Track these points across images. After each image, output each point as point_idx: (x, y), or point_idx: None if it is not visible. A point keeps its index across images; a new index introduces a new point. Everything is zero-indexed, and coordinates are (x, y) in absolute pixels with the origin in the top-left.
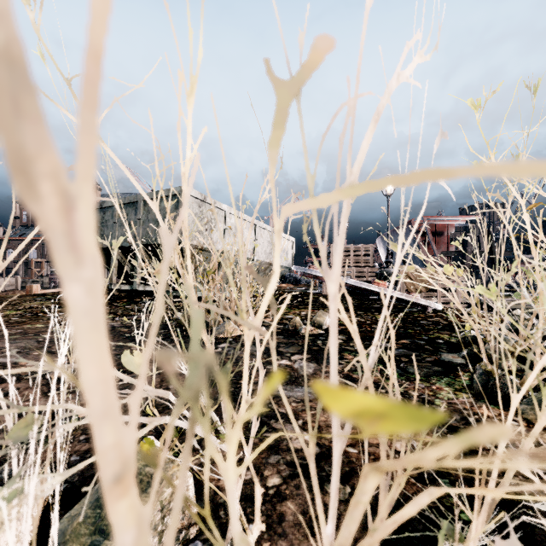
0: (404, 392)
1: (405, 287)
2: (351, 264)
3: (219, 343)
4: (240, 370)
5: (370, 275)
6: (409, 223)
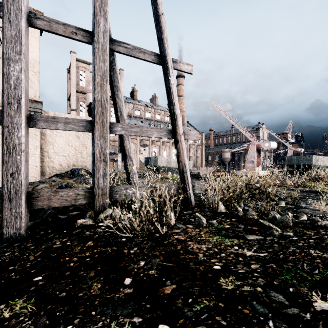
0: None
1: None
2: None
3: None
4: None
5: None
6: None
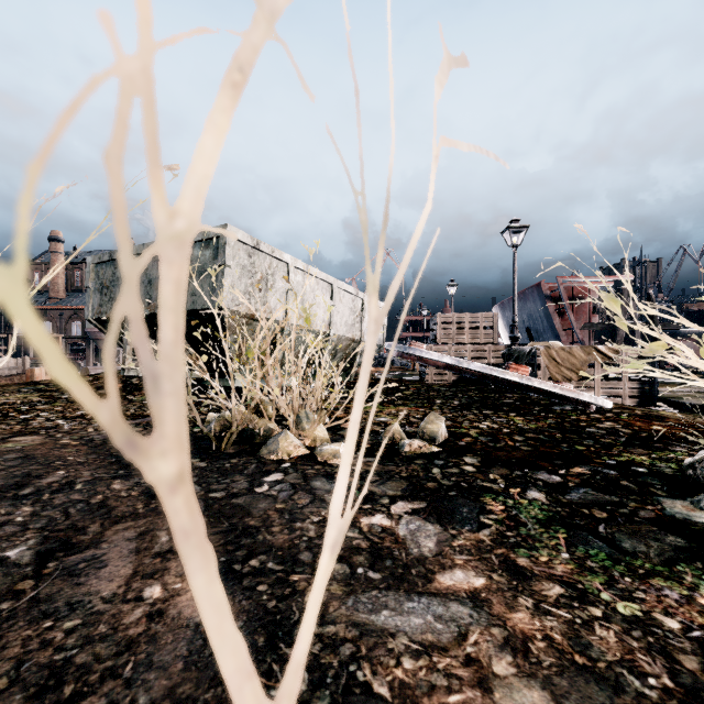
0: (645, 615)
1: (548, 373)
2: (467, 341)
3: (267, 473)
4: (294, 543)
5: (492, 356)
6: (538, 285)
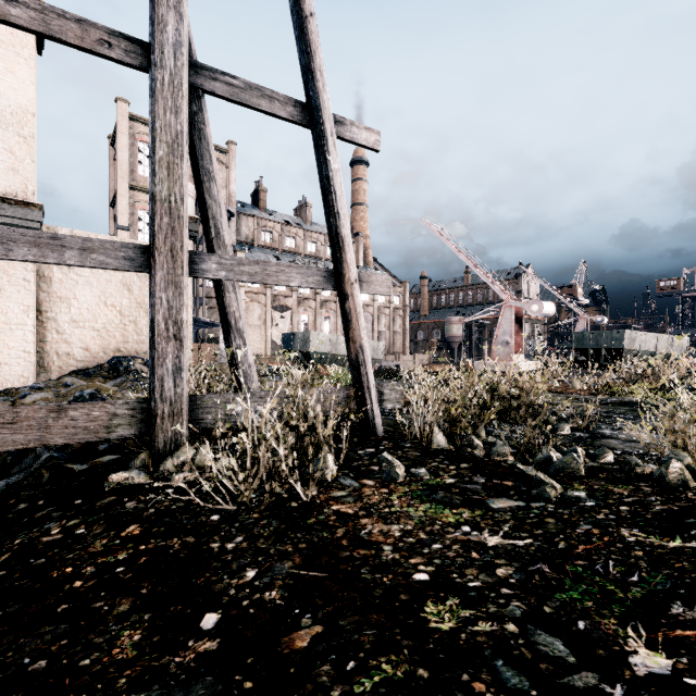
0: None
1: None
2: None
3: None
4: None
5: None
6: None
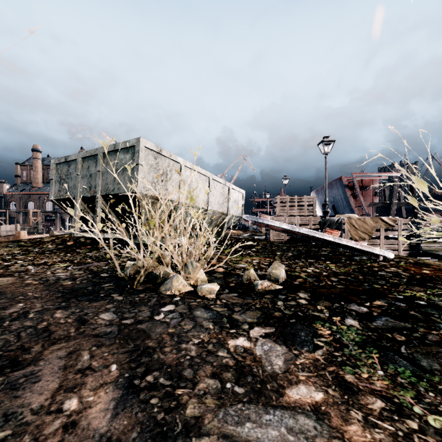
0: None
1: (349, 234)
2: (296, 214)
3: (163, 304)
4: (180, 361)
5: (312, 224)
6: (340, 179)
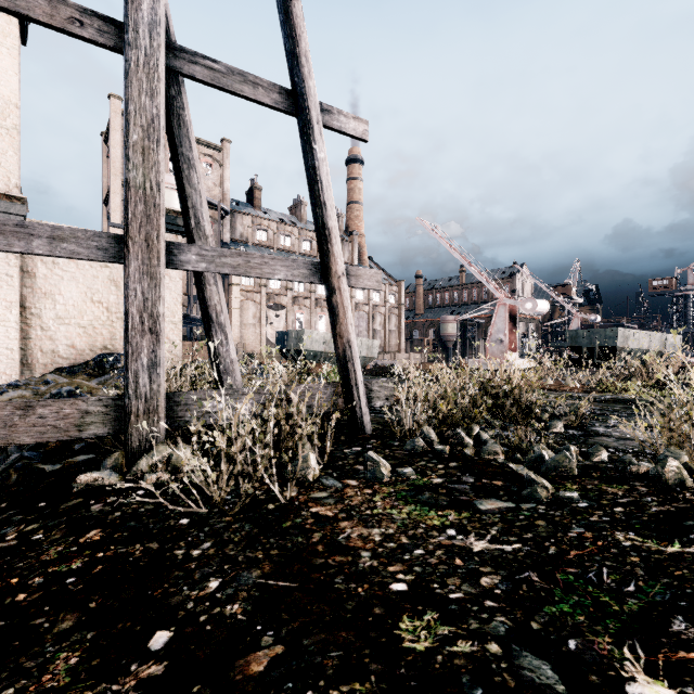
0: None
1: None
2: None
3: None
4: None
5: None
6: None
